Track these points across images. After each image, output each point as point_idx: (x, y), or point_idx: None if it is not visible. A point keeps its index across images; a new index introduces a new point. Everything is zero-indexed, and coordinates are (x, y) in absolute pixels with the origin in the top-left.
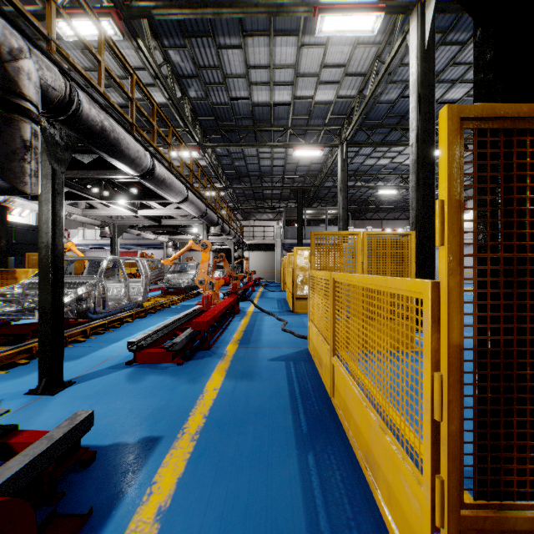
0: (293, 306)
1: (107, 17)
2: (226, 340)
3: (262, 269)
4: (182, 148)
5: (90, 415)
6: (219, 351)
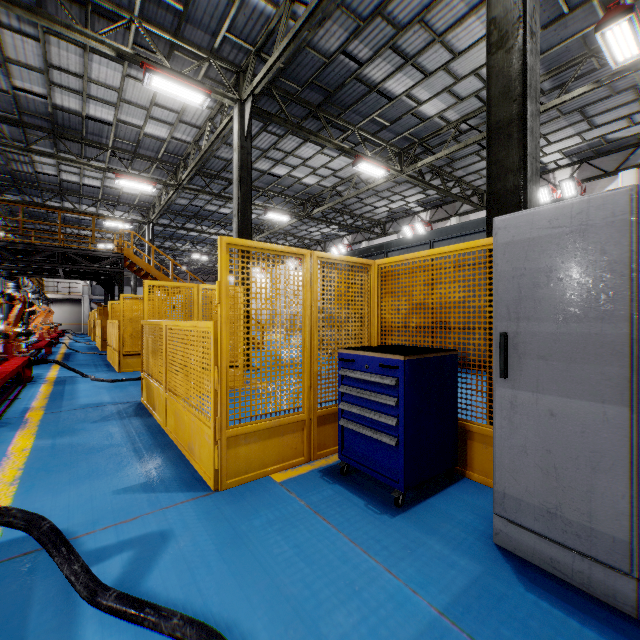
0: (94, 339)
1: None
2: (60, 346)
3: (67, 322)
4: None
5: None
6: (60, 347)
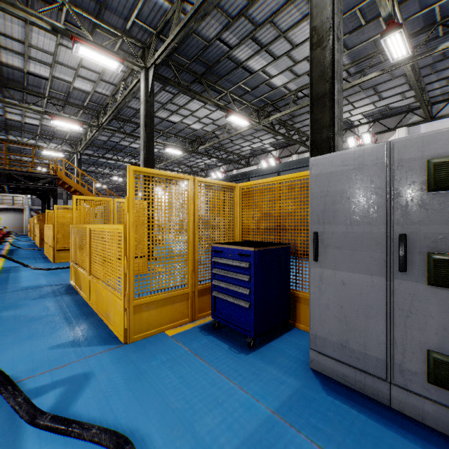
0: (34, 238)
1: None
2: (6, 244)
3: (12, 226)
4: None
5: None
6: (6, 245)
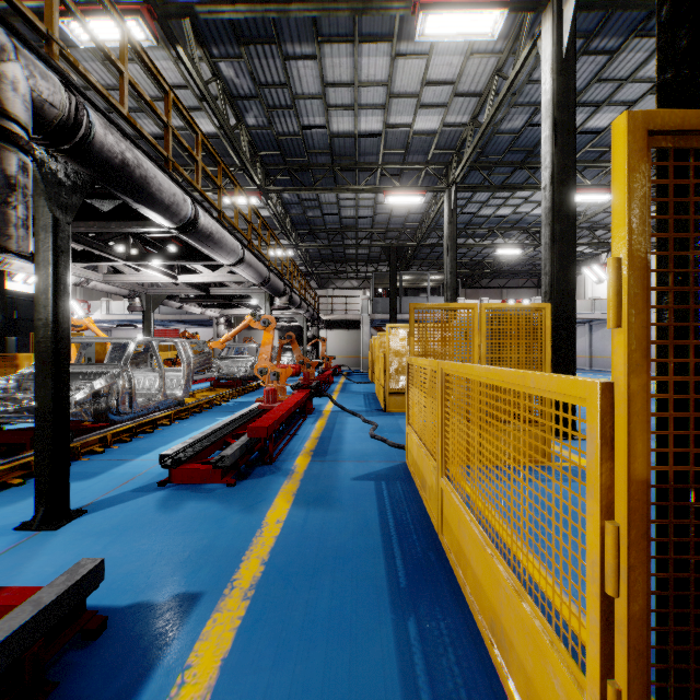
0: (385, 404)
1: (135, 16)
2: (295, 450)
3: (344, 354)
4: (236, 193)
5: (99, 565)
6: (284, 466)
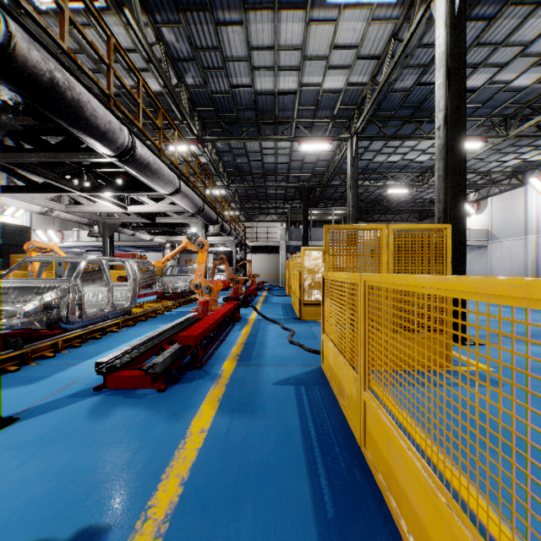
0: (300, 313)
1: None
2: (223, 355)
3: (265, 273)
4: (175, 136)
5: None
6: (212, 371)
